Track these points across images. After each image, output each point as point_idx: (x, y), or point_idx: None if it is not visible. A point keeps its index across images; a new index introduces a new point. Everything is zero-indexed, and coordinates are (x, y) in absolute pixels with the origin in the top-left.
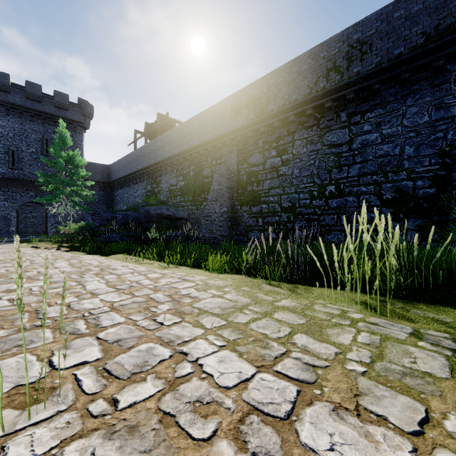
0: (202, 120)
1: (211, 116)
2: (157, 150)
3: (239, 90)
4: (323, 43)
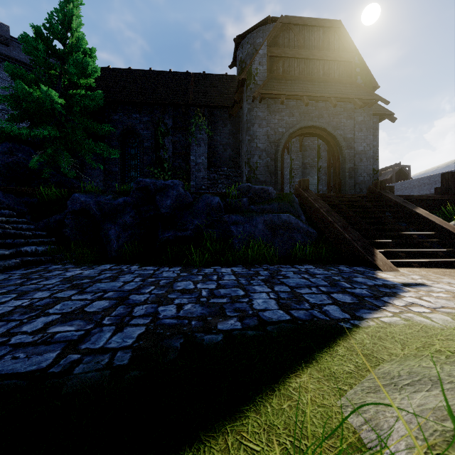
0: None
1: None
2: (396, 191)
3: None
4: None
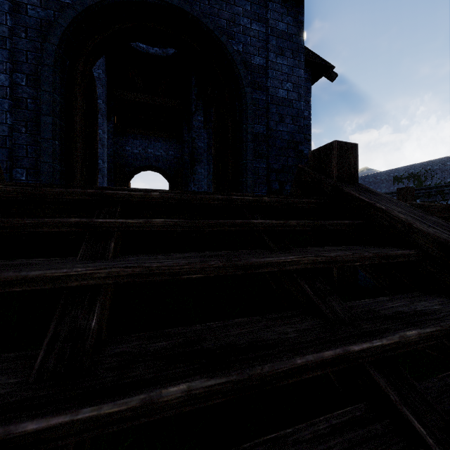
0: (366, 180)
1: (374, 179)
2: None
3: (400, 167)
4: None
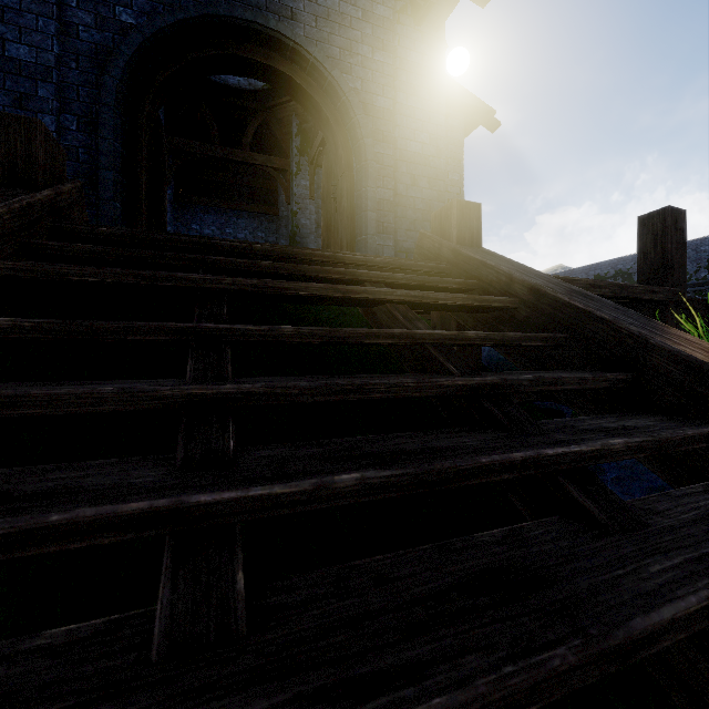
0: None
1: None
2: None
3: (604, 262)
4: (704, 239)
